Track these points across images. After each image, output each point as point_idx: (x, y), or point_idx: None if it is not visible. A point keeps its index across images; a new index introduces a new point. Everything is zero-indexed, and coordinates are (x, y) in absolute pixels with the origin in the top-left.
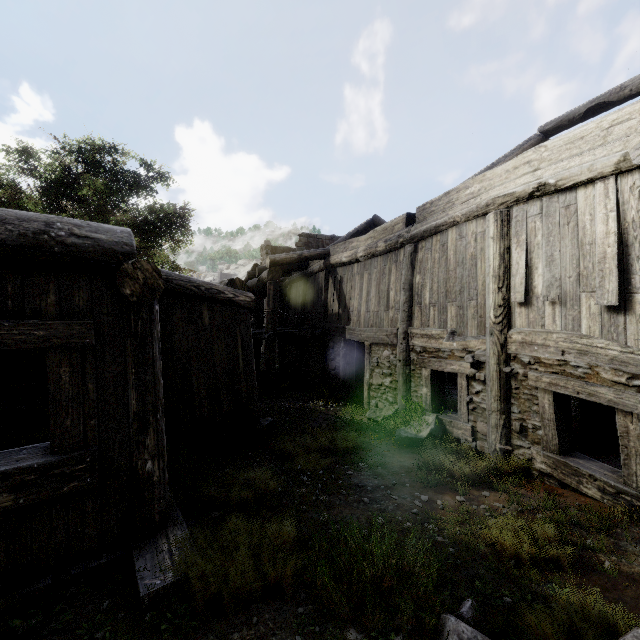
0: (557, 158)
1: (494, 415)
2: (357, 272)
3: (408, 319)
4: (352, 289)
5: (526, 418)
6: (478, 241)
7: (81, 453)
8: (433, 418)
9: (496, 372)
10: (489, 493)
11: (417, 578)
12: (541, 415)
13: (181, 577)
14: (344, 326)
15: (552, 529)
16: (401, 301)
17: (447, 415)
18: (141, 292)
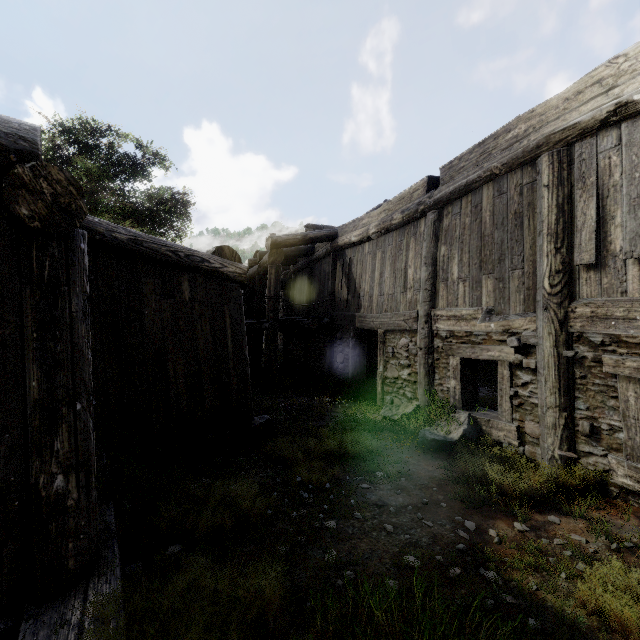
0: None
1: (551, 412)
2: (368, 252)
3: (431, 299)
4: (363, 271)
5: (598, 416)
6: (524, 194)
7: None
8: (465, 416)
9: (553, 357)
10: (559, 519)
11: None
12: (623, 412)
13: None
14: (354, 313)
15: None
16: (422, 278)
17: (482, 413)
18: (48, 214)
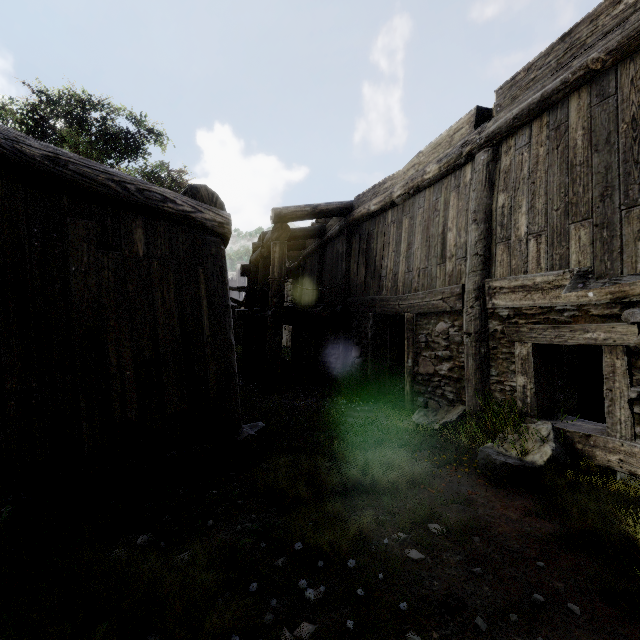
0: None
1: None
2: (392, 221)
3: (484, 267)
4: (385, 246)
5: None
6: None
7: None
8: (548, 429)
9: None
10: None
11: None
12: None
13: None
14: (373, 297)
15: None
16: (470, 240)
17: (569, 423)
18: None
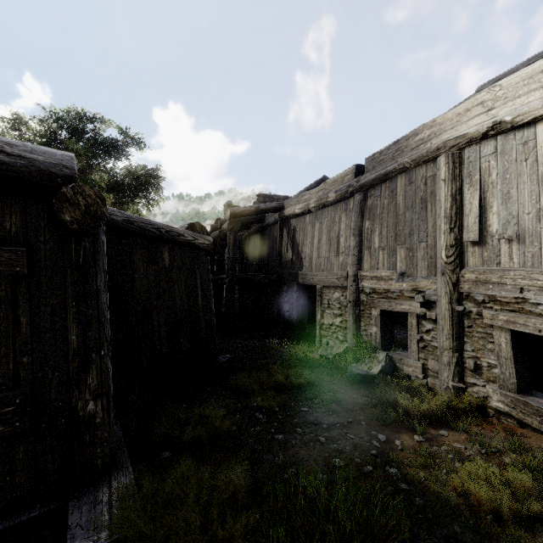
0: (513, 95)
1: (446, 353)
2: (309, 222)
3: (358, 263)
4: (304, 238)
5: (480, 356)
6: (428, 185)
7: (9, 394)
8: (383, 356)
9: (448, 311)
10: (447, 432)
11: (388, 541)
12: (497, 353)
13: (117, 537)
14: (297, 271)
15: (528, 478)
16: (351, 246)
17: (396, 353)
18: (82, 219)
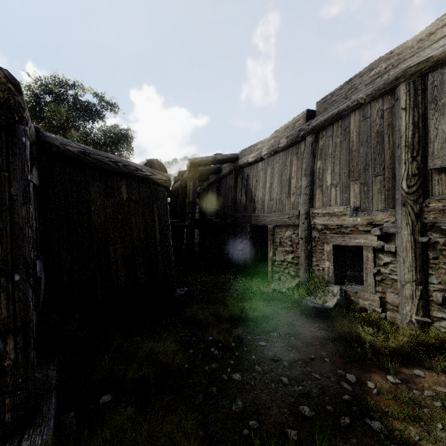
0: None
1: (409, 286)
2: (261, 168)
3: (309, 201)
4: (257, 183)
5: None
6: (385, 117)
7: None
8: (338, 289)
9: (410, 242)
10: (423, 372)
11: None
12: None
13: None
14: (250, 214)
15: None
16: (303, 186)
17: (350, 287)
18: None
